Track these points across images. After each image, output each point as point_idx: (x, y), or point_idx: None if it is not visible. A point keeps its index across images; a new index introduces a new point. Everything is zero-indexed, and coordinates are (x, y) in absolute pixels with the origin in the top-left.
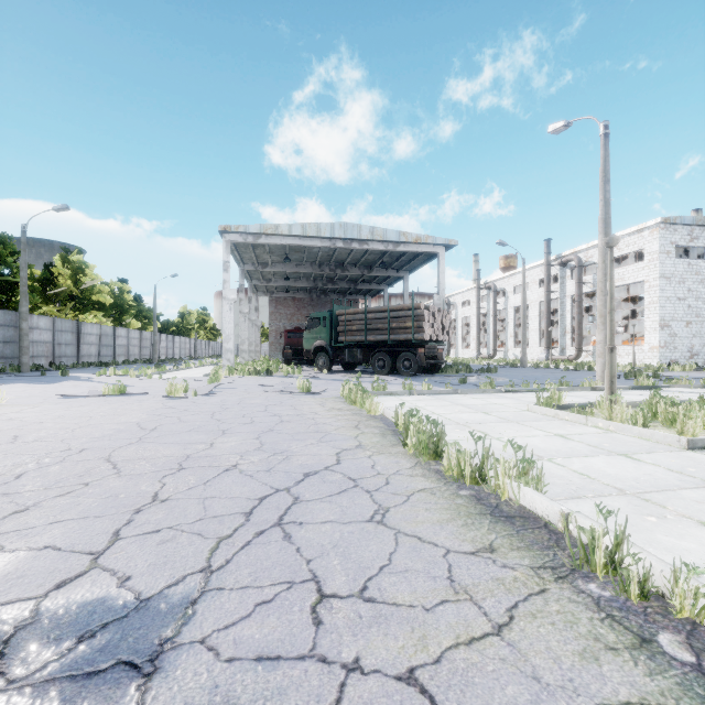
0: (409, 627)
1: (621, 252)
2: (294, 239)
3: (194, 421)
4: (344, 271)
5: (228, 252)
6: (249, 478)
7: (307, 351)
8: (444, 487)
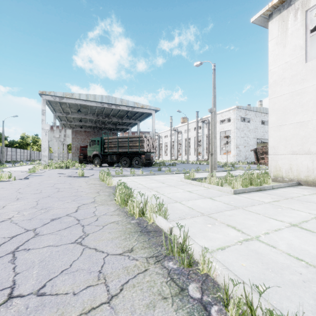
0: (56, 309)
1: (223, 118)
2: (82, 101)
3: (2, 194)
4: (109, 119)
5: (44, 105)
6: (14, 225)
7: (89, 157)
8: (125, 219)
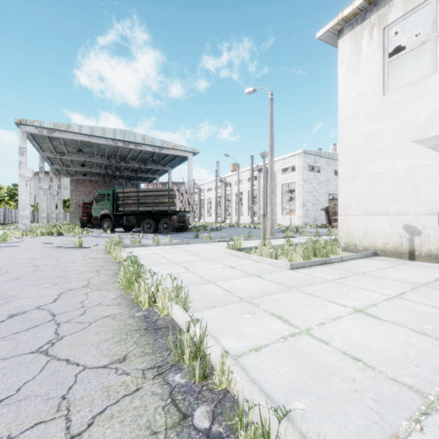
0: None
1: (286, 166)
2: (84, 136)
3: None
4: (126, 163)
5: (24, 140)
6: None
7: (96, 218)
8: (127, 311)
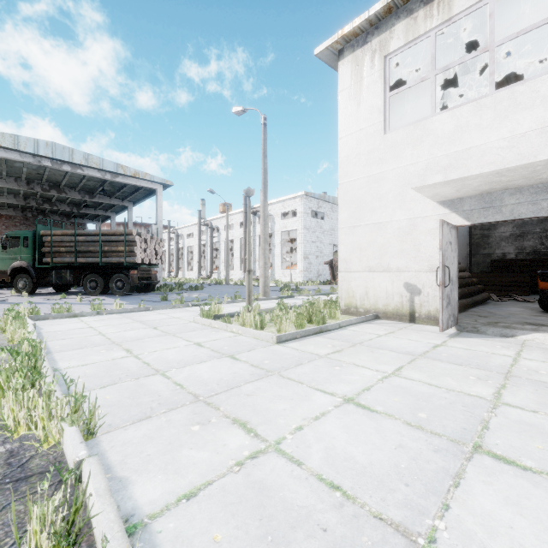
0: None
1: (286, 210)
2: None
3: None
4: (60, 193)
5: None
6: None
7: (3, 273)
8: None
